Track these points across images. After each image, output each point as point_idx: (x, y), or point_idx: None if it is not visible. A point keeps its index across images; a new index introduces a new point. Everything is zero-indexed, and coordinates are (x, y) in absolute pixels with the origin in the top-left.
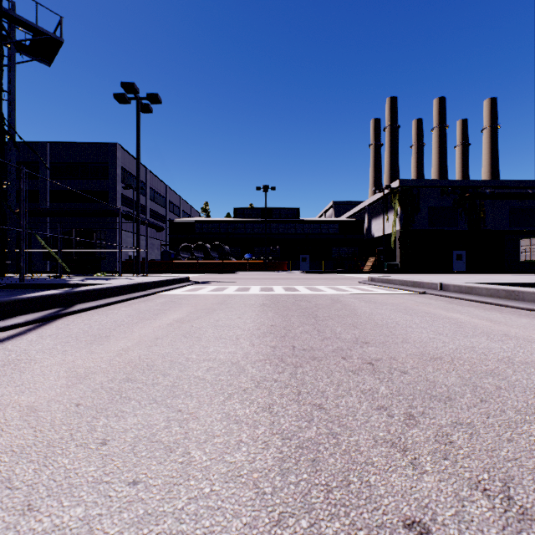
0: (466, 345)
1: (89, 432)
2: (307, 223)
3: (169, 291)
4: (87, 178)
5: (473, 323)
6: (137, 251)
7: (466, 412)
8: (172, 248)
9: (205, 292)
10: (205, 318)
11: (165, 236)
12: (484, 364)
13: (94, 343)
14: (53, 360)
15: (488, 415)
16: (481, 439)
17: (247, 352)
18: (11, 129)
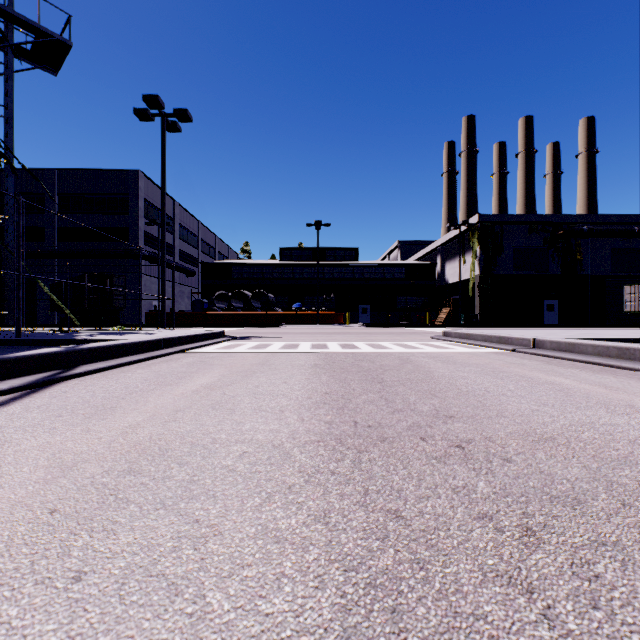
0: (582, 420)
1: (60, 558)
2: (367, 267)
3: (199, 348)
4: (103, 212)
5: (583, 389)
6: (162, 299)
7: (606, 524)
8: (206, 297)
9: (243, 350)
10: (241, 383)
11: (198, 283)
12: (612, 447)
13: (93, 417)
14: (35, 442)
15: (639, 528)
16: (639, 570)
17: (293, 430)
18: (8, 152)
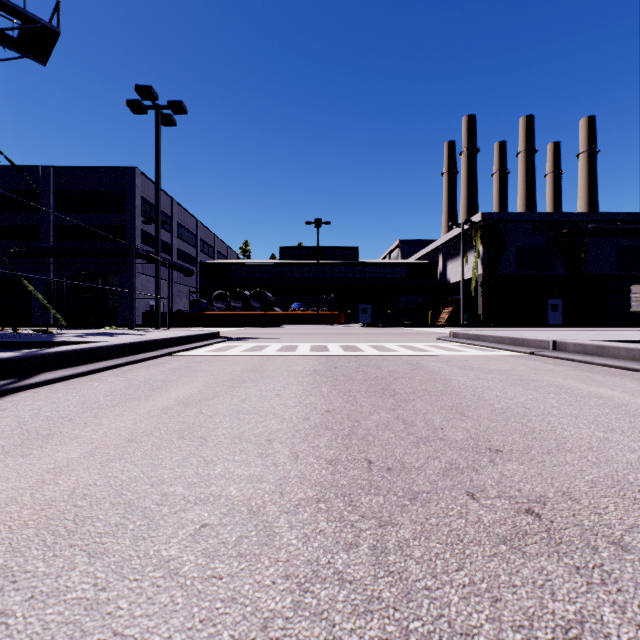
0: None
1: None
2: (368, 266)
3: (189, 351)
4: (99, 210)
5: None
6: (156, 299)
7: None
8: (204, 296)
9: (236, 353)
10: (225, 395)
11: (196, 282)
12: None
13: (13, 451)
14: None
15: None
16: None
17: (282, 476)
18: None
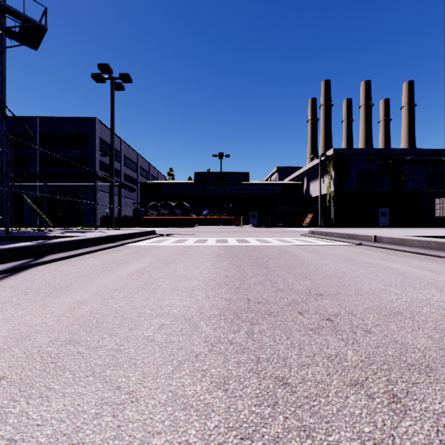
0: (420, 298)
1: None
2: (255, 185)
3: (136, 242)
4: (70, 147)
5: (416, 273)
6: (111, 208)
7: None
8: (142, 206)
9: (167, 244)
10: (164, 268)
11: (137, 196)
12: None
13: (51, 295)
14: (1, 316)
15: None
16: None
17: (201, 305)
18: (2, 104)
